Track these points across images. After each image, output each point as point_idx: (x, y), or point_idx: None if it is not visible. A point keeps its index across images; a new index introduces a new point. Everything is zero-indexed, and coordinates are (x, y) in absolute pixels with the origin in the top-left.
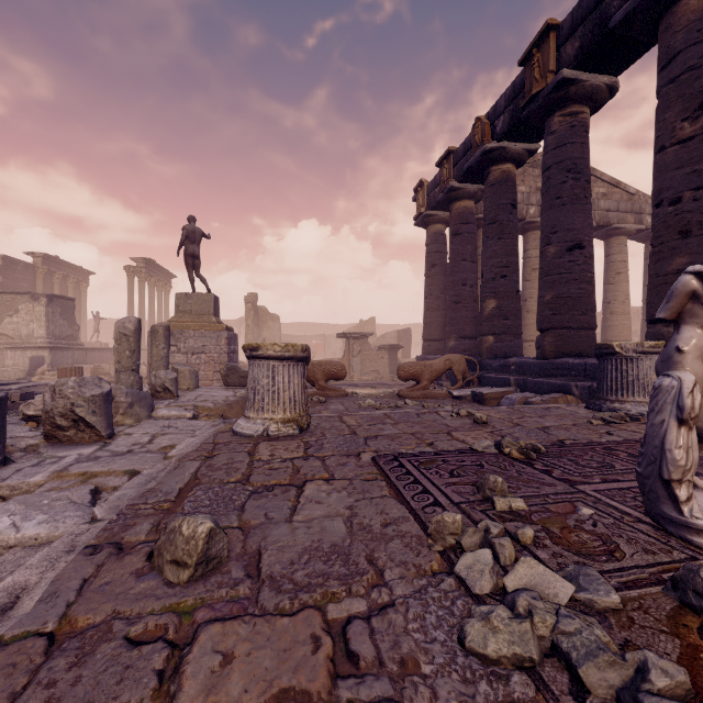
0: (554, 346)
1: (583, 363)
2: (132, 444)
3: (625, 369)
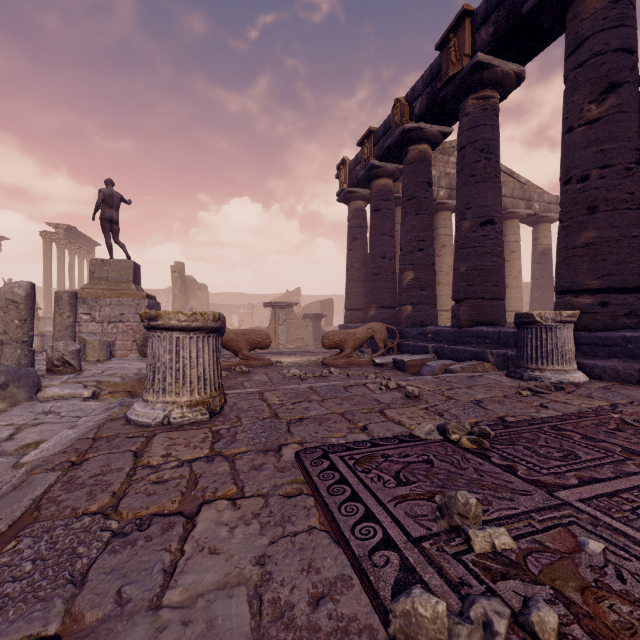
0: (468, 315)
1: (497, 331)
2: None
3: (545, 338)
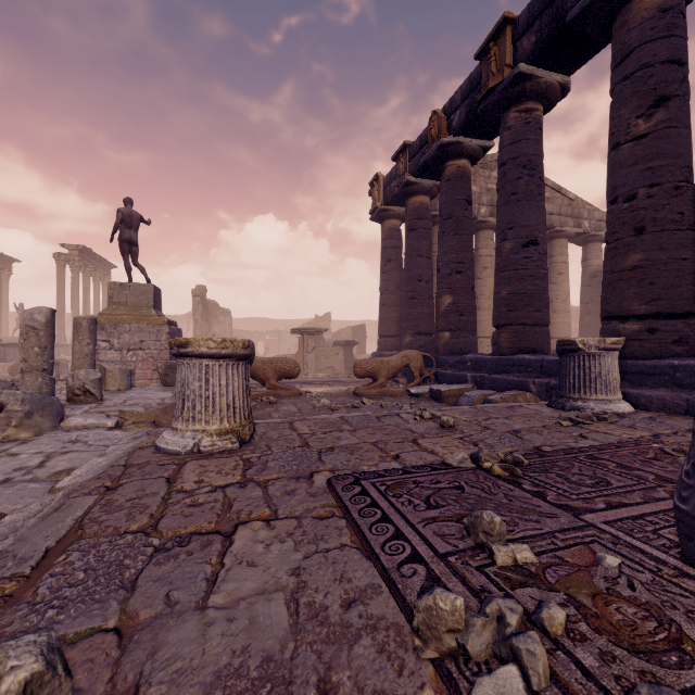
0: (510, 342)
1: (540, 359)
2: (14, 469)
3: (588, 366)
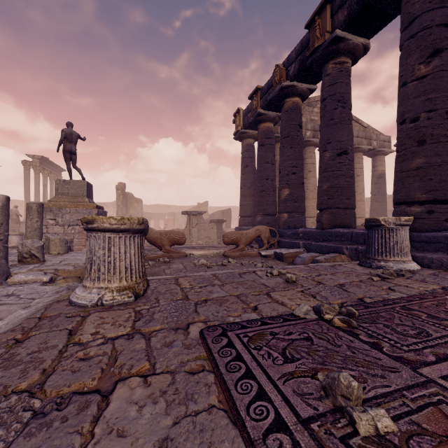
0: (329, 220)
1: (350, 232)
2: None
3: (388, 237)
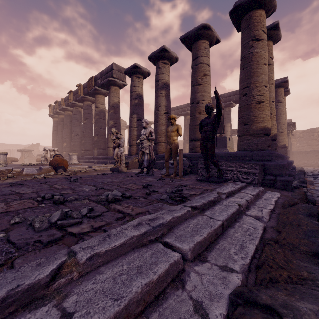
0: None
1: None
2: None
3: (71, 157)
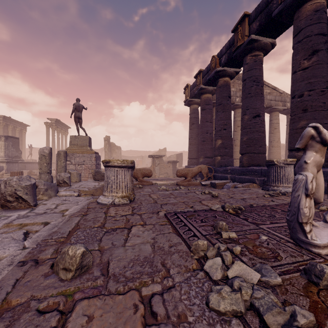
0: (247, 161)
1: (260, 169)
2: (46, 209)
3: (279, 171)
